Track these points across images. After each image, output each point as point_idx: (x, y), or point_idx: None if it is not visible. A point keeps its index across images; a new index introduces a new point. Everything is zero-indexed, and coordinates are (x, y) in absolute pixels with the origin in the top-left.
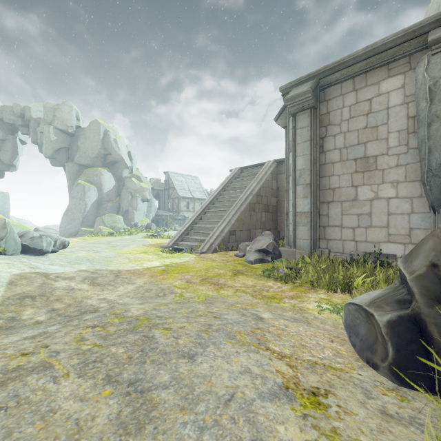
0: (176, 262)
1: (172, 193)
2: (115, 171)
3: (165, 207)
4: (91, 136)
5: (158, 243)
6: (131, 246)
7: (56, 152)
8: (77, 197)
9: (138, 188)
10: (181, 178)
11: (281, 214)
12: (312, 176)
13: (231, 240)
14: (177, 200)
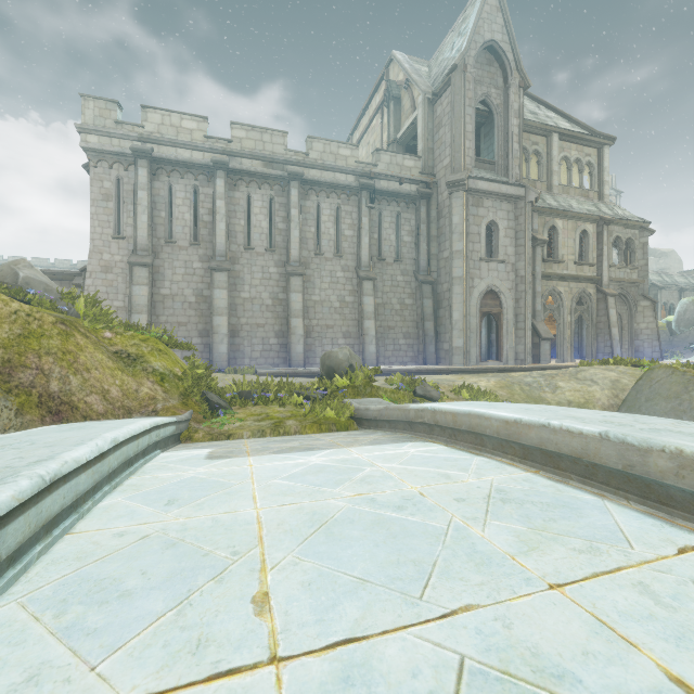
0: None
1: None
2: None
3: None
4: None
5: None
6: None
7: None
8: None
9: None
10: None
11: None
12: None
13: None
14: None
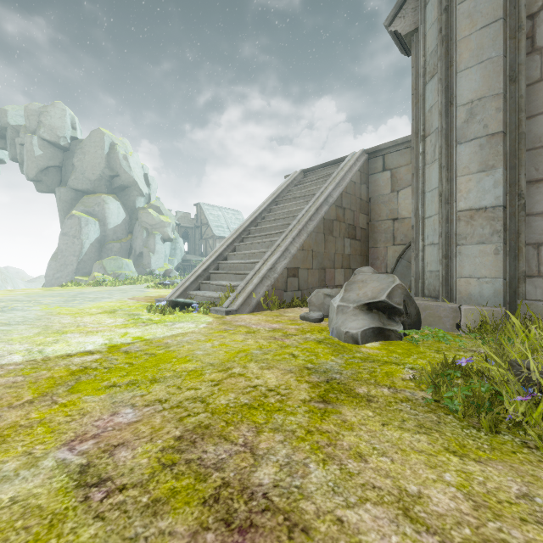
0: (153, 336)
1: (205, 232)
2: (125, 199)
3: (195, 251)
4: (92, 150)
5: (160, 295)
6: (106, 299)
7: (42, 172)
8: (70, 234)
9: (156, 222)
10: (218, 212)
11: (375, 244)
12: (507, 111)
13: (289, 286)
14: (212, 241)
